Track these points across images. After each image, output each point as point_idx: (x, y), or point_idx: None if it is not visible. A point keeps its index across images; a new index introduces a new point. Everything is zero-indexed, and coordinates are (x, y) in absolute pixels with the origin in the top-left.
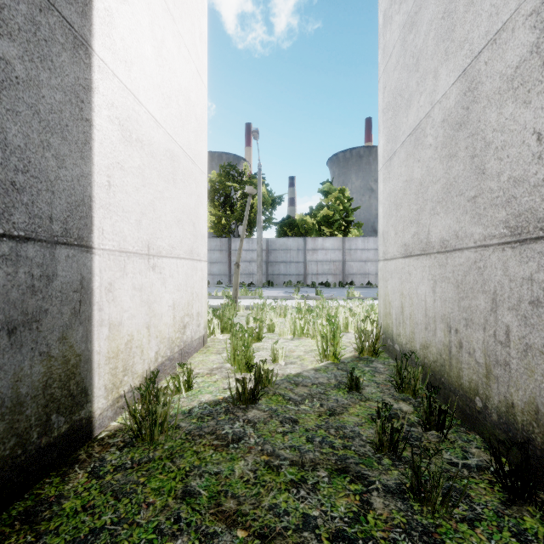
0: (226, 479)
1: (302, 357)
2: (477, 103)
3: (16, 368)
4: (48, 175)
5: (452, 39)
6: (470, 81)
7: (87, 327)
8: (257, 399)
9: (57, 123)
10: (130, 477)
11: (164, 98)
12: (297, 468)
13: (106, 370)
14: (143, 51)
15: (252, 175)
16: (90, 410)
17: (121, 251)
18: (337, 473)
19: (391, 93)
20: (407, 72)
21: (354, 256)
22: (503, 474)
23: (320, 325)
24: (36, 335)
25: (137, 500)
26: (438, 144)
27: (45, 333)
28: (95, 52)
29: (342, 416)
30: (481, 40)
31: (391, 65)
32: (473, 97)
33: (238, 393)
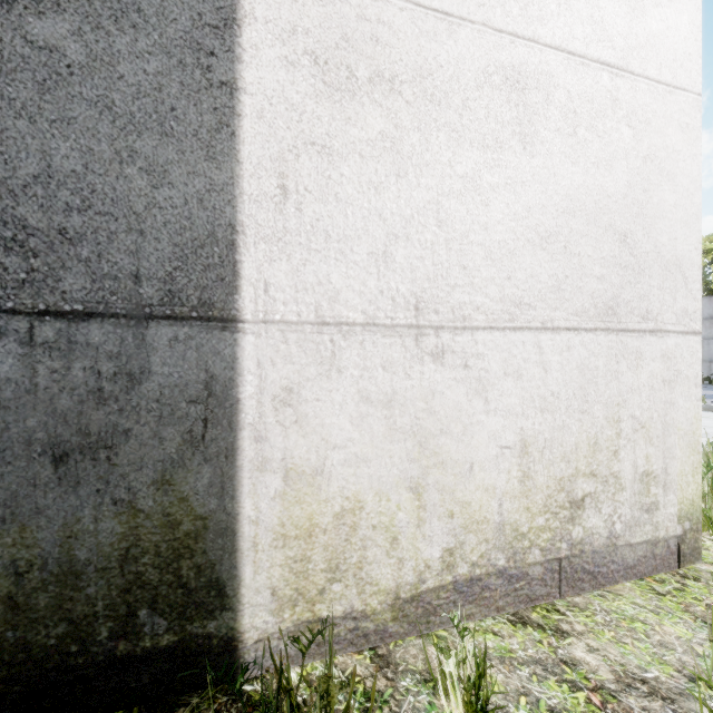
0: None
1: None
2: None
3: (69, 516)
4: (133, 205)
5: None
6: None
7: (223, 469)
8: None
9: (151, 113)
10: None
11: None
12: None
13: (277, 558)
14: None
15: None
16: (232, 625)
17: (324, 322)
18: None
19: None
20: None
21: None
22: None
23: None
24: (107, 469)
25: None
26: None
27: (126, 469)
28: None
29: None
30: None
31: None
32: None
33: None
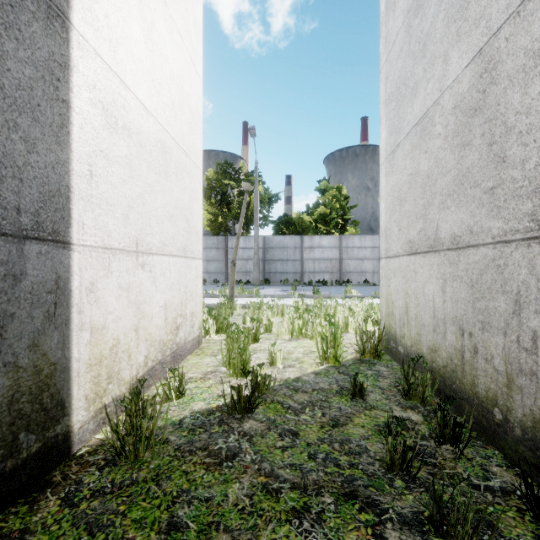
0: (218, 507)
1: (301, 359)
2: (496, 84)
3: None
4: (15, 160)
5: (465, 18)
6: (487, 61)
7: (63, 332)
8: (253, 408)
9: (26, 102)
10: (108, 505)
11: (154, 84)
12: (299, 493)
13: (87, 378)
14: (130, 32)
15: (248, 173)
16: (68, 425)
17: (105, 247)
18: (345, 499)
19: (394, 82)
20: (412, 59)
21: (351, 254)
22: (535, 502)
23: (319, 326)
24: None
25: (114, 535)
26: (448, 132)
27: (11, 341)
28: (74, 26)
29: (347, 428)
30: (501, 14)
31: (394, 53)
32: (491, 78)
33: (233, 402)
